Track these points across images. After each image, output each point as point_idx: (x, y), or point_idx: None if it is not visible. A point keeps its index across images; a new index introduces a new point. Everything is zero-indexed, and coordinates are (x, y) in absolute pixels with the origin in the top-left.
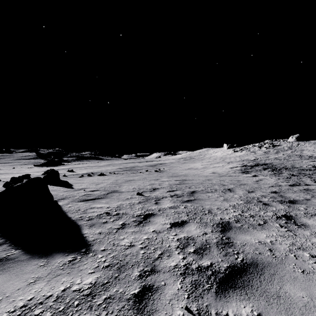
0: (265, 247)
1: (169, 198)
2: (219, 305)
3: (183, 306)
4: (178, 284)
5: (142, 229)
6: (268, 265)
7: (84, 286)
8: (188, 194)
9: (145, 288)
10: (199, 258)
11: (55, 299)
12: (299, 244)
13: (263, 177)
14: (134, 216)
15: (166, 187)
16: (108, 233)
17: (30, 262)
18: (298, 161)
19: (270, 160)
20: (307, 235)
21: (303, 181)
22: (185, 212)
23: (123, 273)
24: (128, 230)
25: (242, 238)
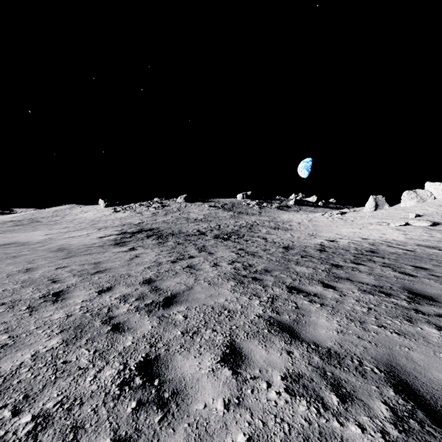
0: None
1: None
2: None
3: None
4: None
5: None
6: None
7: None
8: None
9: None
10: None
11: None
12: None
13: (144, 249)
14: None
15: None
16: None
17: None
18: (186, 225)
19: (158, 224)
20: None
21: (188, 252)
22: None
23: None
24: None
25: None
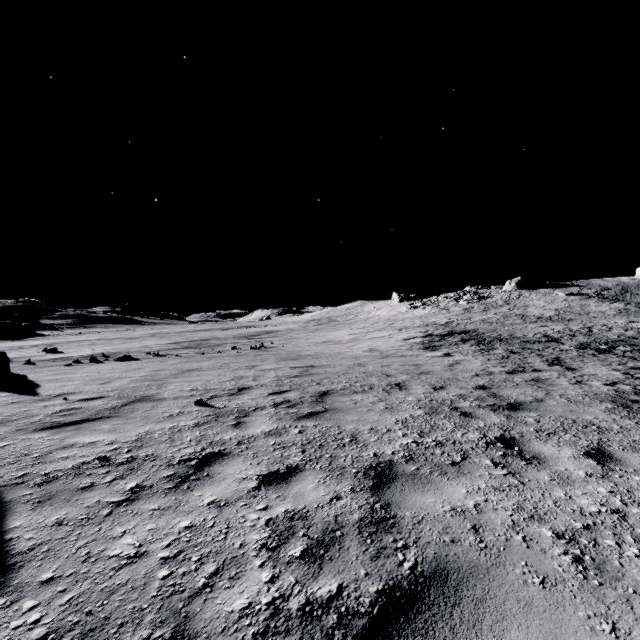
0: (464, 522)
1: (270, 409)
2: None
3: None
4: None
5: (183, 499)
6: (470, 573)
7: None
8: (313, 398)
9: None
10: (313, 574)
11: None
12: (532, 507)
13: (462, 356)
14: (172, 463)
15: (268, 384)
16: (85, 520)
17: None
18: (521, 326)
19: (474, 325)
20: (544, 481)
21: (530, 364)
22: (299, 444)
23: None
24: (145, 505)
25: (417, 503)
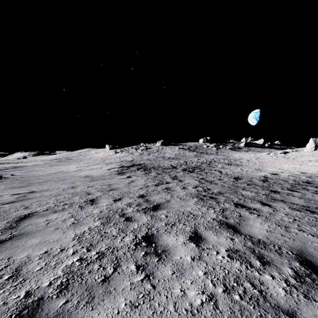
0: None
1: None
2: None
3: None
4: None
5: None
6: None
7: None
8: (8, 225)
9: None
10: None
11: None
12: None
13: (136, 177)
14: None
15: None
16: None
17: None
18: (162, 161)
19: (144, 161)
20: (168, 278)
21: (165, 180)
22: None
23: None
24: None
25: None
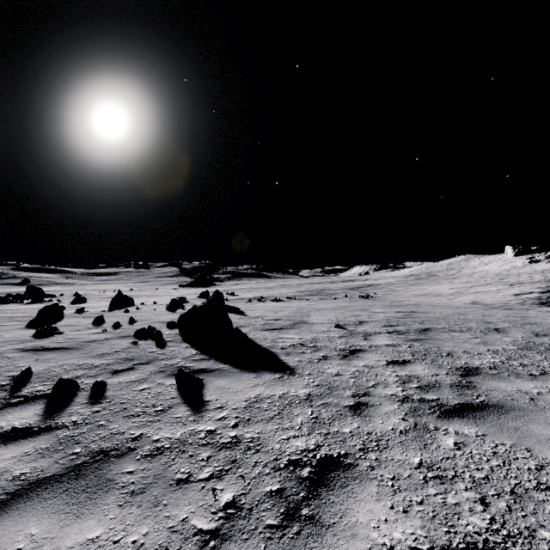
0: (524, 396)
1: (385, 334)
2: (439, 423)
3: (400, 417)
4: (395, 406)
5: (349, 362)
6: (518, 409)
7: (300, 394)
8: (417, 331)
9: (360, 403)
10: (423, 393)
11: (279, 398)
12: None
13: None
14: (336, 350)
15: (379, 320)
16: (309, 362)
17: (243, 374)
18: None
19: None
20: None
21: None
22: (409, 352)
23: (334, 391)
24: (332, 362)
25: (492, 384)
